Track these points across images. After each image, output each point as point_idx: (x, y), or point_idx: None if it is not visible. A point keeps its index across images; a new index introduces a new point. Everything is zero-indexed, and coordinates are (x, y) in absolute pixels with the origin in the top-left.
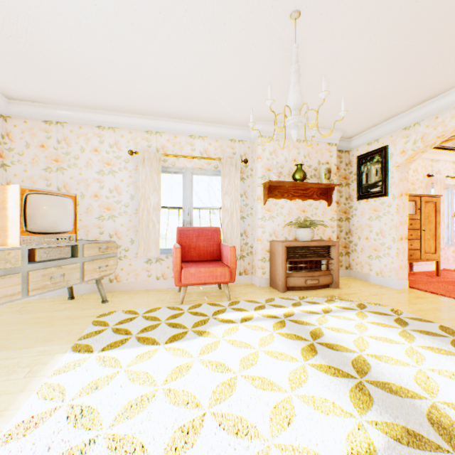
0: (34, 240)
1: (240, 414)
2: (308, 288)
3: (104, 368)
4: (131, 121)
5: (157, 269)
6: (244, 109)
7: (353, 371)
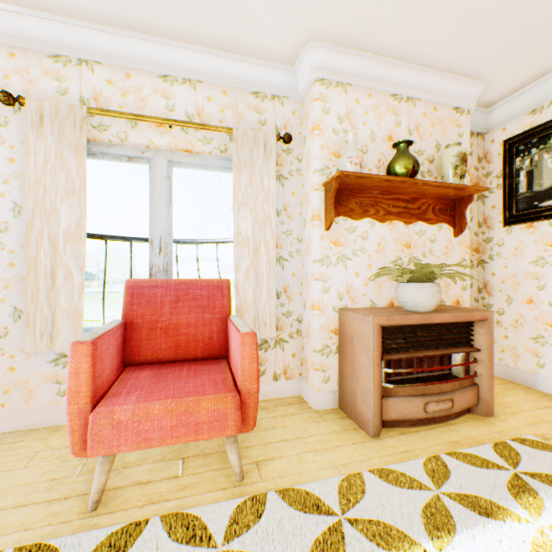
0: None
1: None
2: (428, 419)
3: None
4: (9, 26)
5: None
6: None
7: None
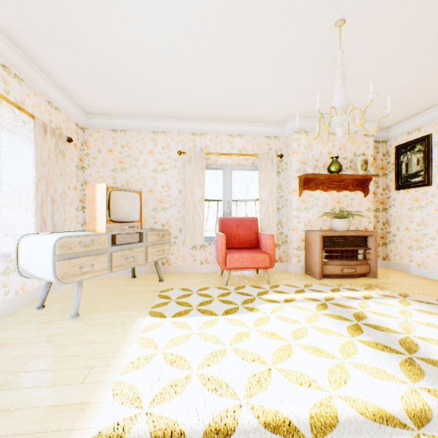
0: (114, 227)
1: (301, 371)
2: (344, 276)
3: (179, 330)
4: (179, 126)
5: (201, 254)
6: (281, 108)
7: (401, 349)
